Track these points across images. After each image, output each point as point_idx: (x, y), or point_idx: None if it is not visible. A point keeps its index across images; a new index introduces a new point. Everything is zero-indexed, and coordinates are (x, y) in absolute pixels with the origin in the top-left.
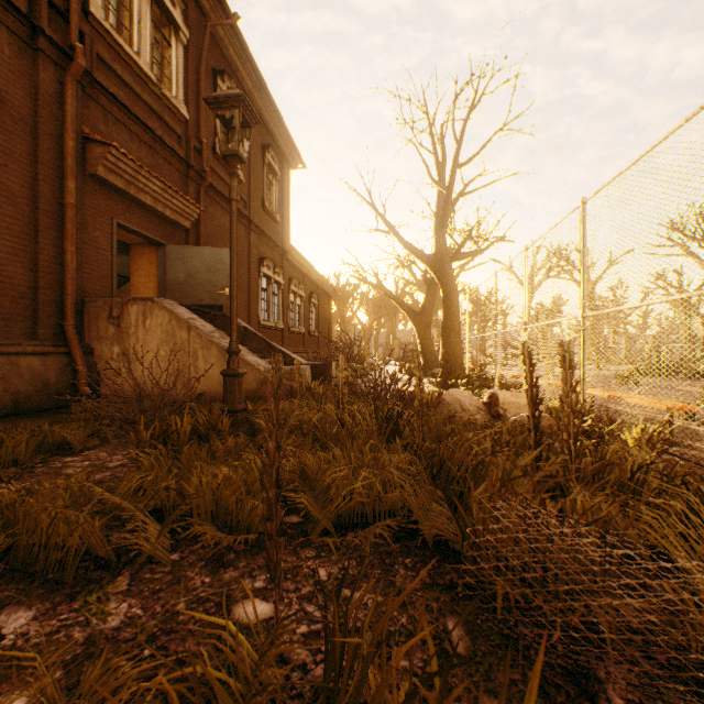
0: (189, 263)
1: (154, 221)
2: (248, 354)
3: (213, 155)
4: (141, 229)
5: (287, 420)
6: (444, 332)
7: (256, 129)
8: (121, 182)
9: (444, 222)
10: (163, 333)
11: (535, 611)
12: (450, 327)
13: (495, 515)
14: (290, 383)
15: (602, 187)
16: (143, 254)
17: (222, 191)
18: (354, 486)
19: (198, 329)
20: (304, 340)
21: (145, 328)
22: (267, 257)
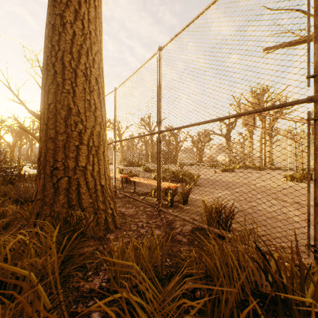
0: None
1: None
2: None
3: None
4: None
5: None
6: None
7: None
8: None
9: None
10: None
11: (31, 202)
12: None
13: (26, 189)
14: None
15: None
16: None
17: None
18: None
19: None
20: None
21: None
22: None
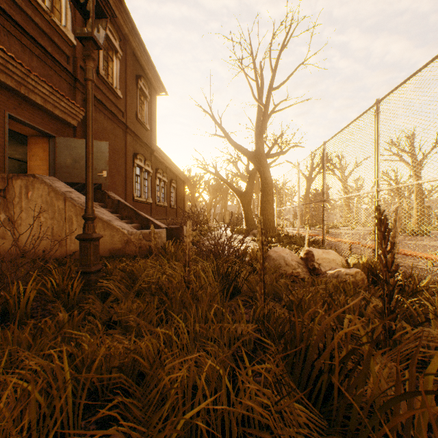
0: (75, 151)
1: (45, 118)
2: (115, 220)
3: (97, 75)
4: (32, 122)
5: (139, 279)
6: (262, 205)
7: (131, 63)
8: (11, 81)
9: (262, 129)
10: (43, 203)
11: None
12: (266, 201)
13: None
14: (149, 243)
15: (397, 87)
16: (38, 144)
17: (104, 103)
18: (197, 410)
19: (73, 200)
20: (166, 211)
21: (28, 199)
22: (140, 153)
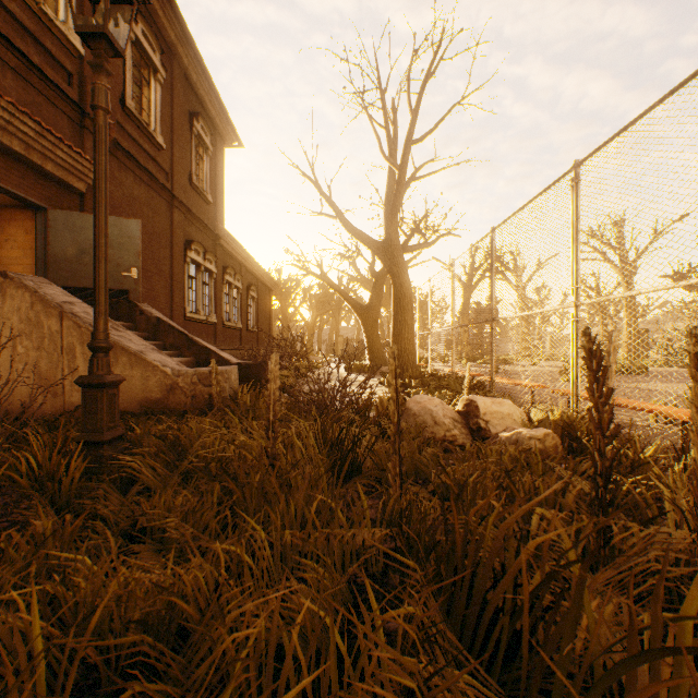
0: (82, 235)
1: (28, 176)
2: (151, 352)
3: (122, 109)
4: (5, 183)
5: (190, 452)
6: (396, 327)
7: (182, 91)
8: None
9: (396, 206)
10: (22, 322)
11: None
12: (402, 321)
13: None
14: (209, 389)
15: (607, 141)
16: (15, 220)
17: (135, 155)
18: None
19: (76, 317)
20: (241, 336)
21: None
22: (196, 241)
